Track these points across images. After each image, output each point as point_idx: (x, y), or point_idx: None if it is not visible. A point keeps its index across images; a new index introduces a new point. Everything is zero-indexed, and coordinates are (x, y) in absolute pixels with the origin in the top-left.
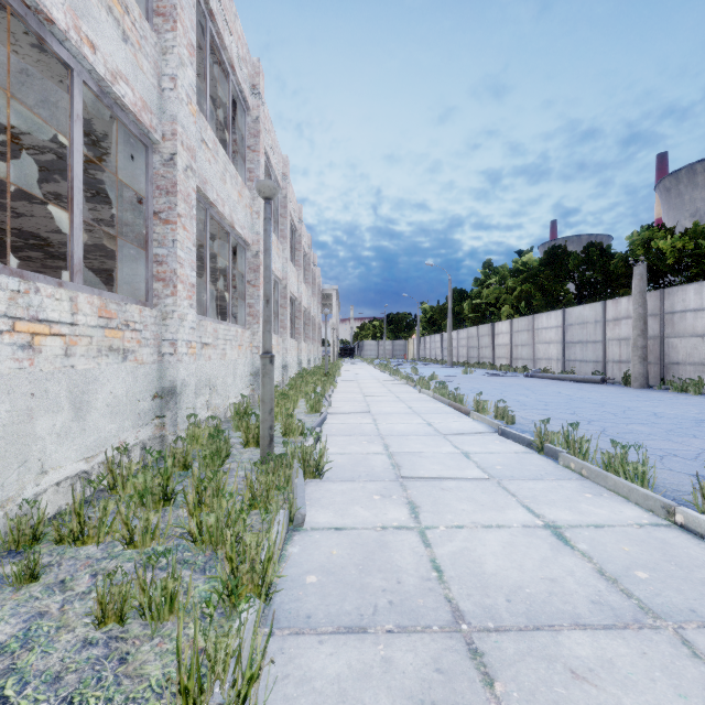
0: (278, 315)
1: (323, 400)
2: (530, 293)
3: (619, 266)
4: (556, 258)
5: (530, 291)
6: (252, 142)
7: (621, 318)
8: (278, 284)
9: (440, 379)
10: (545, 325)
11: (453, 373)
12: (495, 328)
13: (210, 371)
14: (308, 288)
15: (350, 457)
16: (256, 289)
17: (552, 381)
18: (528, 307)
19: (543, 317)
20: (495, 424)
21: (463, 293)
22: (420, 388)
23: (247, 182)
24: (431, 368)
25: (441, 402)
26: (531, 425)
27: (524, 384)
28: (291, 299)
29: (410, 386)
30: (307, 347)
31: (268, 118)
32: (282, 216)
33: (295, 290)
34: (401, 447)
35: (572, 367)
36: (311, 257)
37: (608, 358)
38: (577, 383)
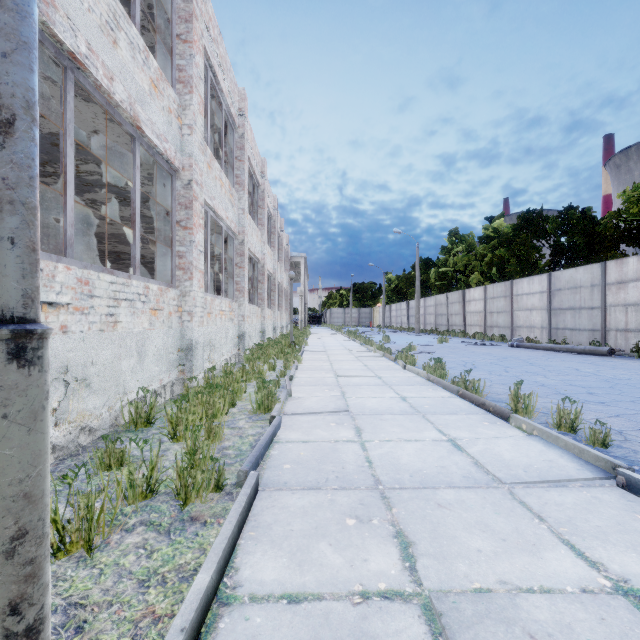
0: (232, 276)
1: (282, 383)
2: (502, 259)
3: (608, 226)
4: (531, 222)
5: (502, 257)
6: (183, 29)
7: (628, 281)
8: (232, 239)
9: (418, 349)
10: (527, 291)
11: (427, 342)
12: (466, 295)
13: (68, 354)
14: (274, 251)
15: (318, 633)
16: (187, 232)
17: (545, 352)
18: (499, 274)
19: (524, 282)
20: (591, 455)
21: (429, 262)
22: (404, 364)
23: (175, 84)
24: (400, 336)
25: (441, 387)
26: (637, 448)
27: (520, 357)
28: (252, 260)
29: (388, 359)
30: (273, 314)
31: (214, 23)
32: (238, 159)
33: (257, 250)
34: (443, 553)
35: (564, 336)
36: (277, 219)
37: (610, 326)
38: (579, 355)
